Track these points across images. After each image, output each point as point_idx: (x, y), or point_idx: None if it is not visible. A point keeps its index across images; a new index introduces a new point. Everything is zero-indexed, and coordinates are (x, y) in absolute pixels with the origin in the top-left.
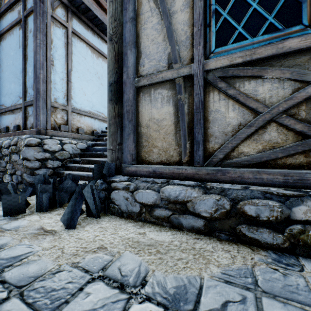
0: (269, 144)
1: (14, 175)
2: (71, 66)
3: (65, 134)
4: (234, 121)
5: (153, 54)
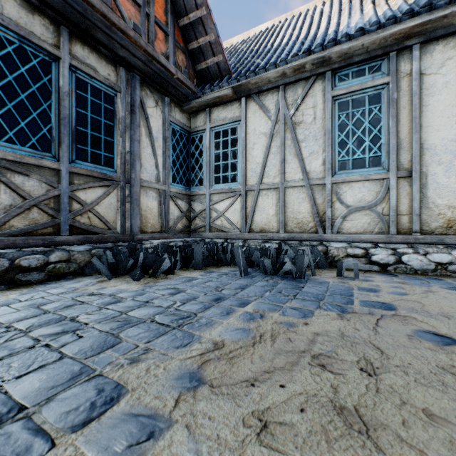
0: (34, 220)
1: None
2: None
3: None
4: (7, 202)
5: None
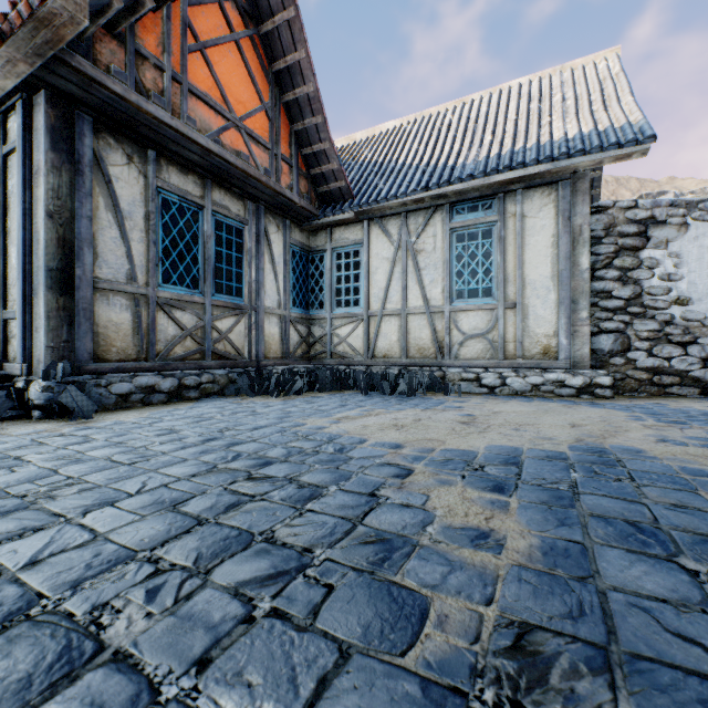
0: (188, 348)
1: None
2: None
3: None
4: (173, 333)
5: (113, 263)
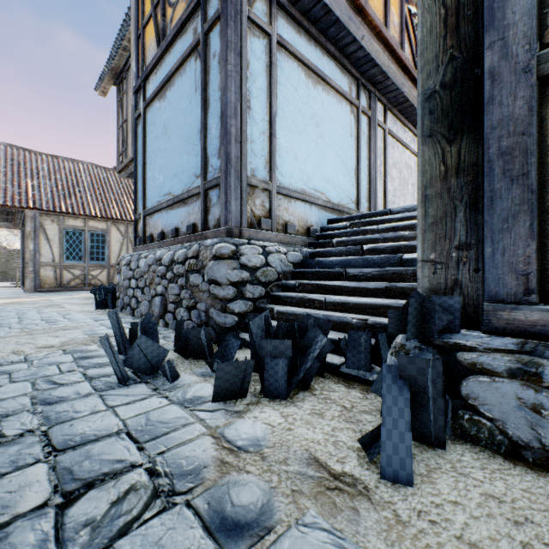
0: None
1: (193, 310)
2: (275, 106)
3: (267, 236)
4: None
5: None
